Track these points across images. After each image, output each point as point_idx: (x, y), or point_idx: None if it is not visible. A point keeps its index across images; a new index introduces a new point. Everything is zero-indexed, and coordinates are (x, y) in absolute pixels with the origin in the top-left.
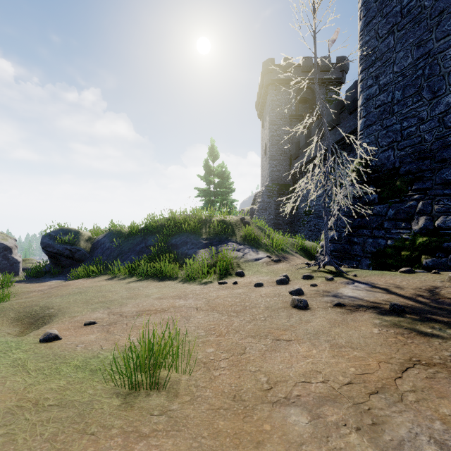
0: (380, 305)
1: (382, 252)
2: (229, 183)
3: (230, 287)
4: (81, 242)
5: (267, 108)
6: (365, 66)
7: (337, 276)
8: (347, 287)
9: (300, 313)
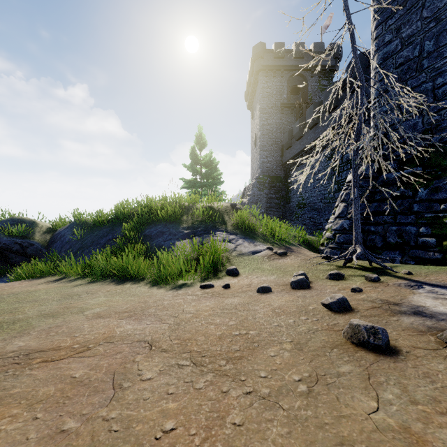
0: None
1: (412, 242)
2: (217, 174)
3: (219, 294)
4: (36, 234)
5: (257, 96)
6: (381, 19)
7: (380, 274)
8: (417, 293)
9: (388, 366)
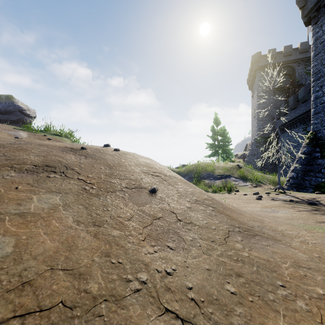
0: (287, 200)
1: (319, 185)
2: (228, 139)
3: (233, 195)
4: None
5: (255, 85)
6: (314, 79)
7: (281, 193)
8: (282, 196)
9: (258, 200)
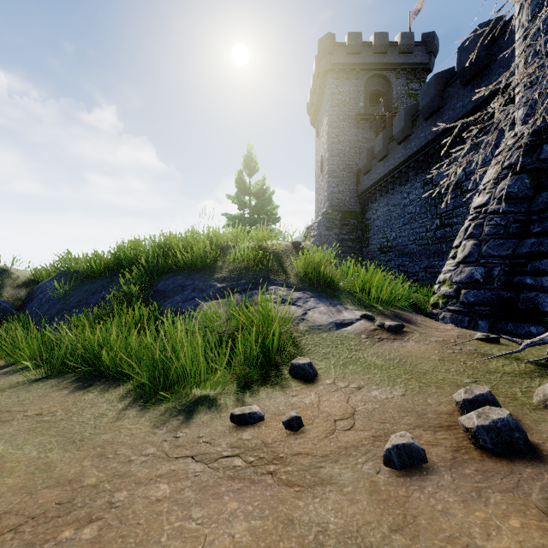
0: None
1: None
2: (271, 207)
3: (276, 463)
4: (5, 288)
5: (324, 106)
6: None
7: None
8: None
9: None
